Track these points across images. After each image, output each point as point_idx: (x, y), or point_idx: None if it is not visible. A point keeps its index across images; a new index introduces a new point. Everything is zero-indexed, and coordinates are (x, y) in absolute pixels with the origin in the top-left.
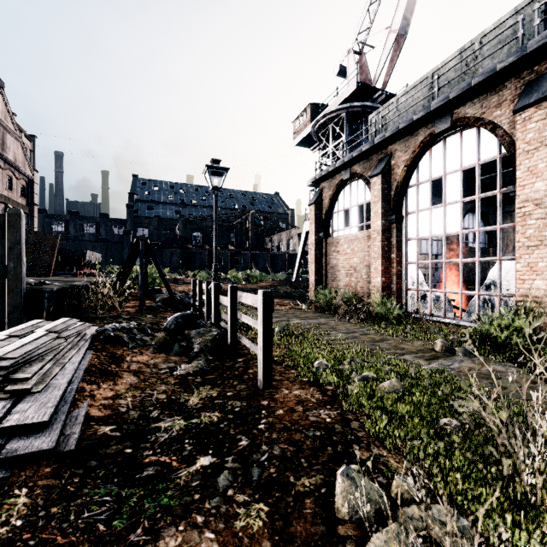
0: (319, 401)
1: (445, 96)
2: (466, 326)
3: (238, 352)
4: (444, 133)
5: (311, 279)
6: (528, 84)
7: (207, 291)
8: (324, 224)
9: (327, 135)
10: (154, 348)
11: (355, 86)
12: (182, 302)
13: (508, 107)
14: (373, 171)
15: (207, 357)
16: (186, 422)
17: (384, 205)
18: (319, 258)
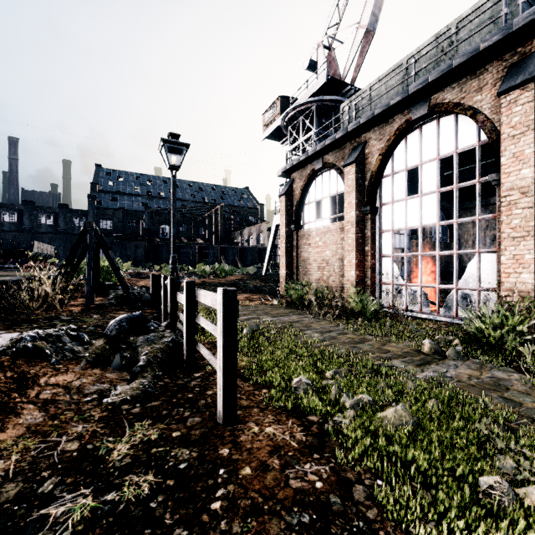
0: (302, 445)
1: (424, 79)
2: (444, 322)
3: (196, 363)
4: (420, 120)
5: (282, 272)
6: (511, 66)
7: (164, 286)
8: (295, 216)
9: (297, 128)
10: (86, 361)
11: (325, 79)
12: (140, 298)
13: (490, 91)
14: (346, 160)
15: (154, 373)
16: (96, 501)
17: (358, 195)
18: (290, 251)
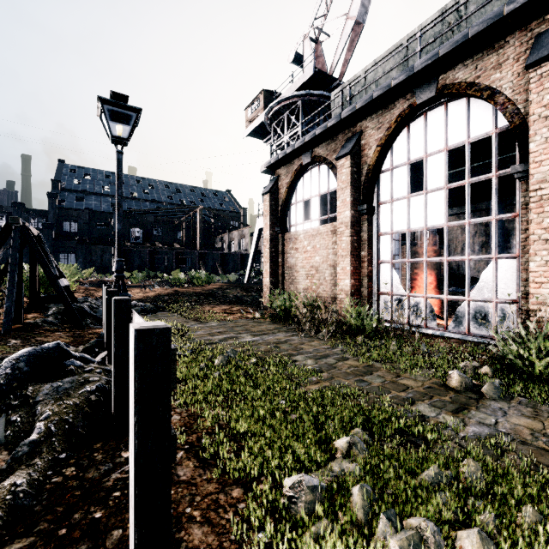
0: None
1: (433, 53)
2: (455, 339)
3: None
4: (425, 106)
5: (265, 281)
6: (539, 36)
7: (107, 301)
8: (280, 217)
9: (282, 126)
10: None
11: (313, 71)
12: (91, 313)
13: (511, 67)
14: (340, 151)
15: (52, 455)
16: None
17: (353, 192)
18: (274, 257)
